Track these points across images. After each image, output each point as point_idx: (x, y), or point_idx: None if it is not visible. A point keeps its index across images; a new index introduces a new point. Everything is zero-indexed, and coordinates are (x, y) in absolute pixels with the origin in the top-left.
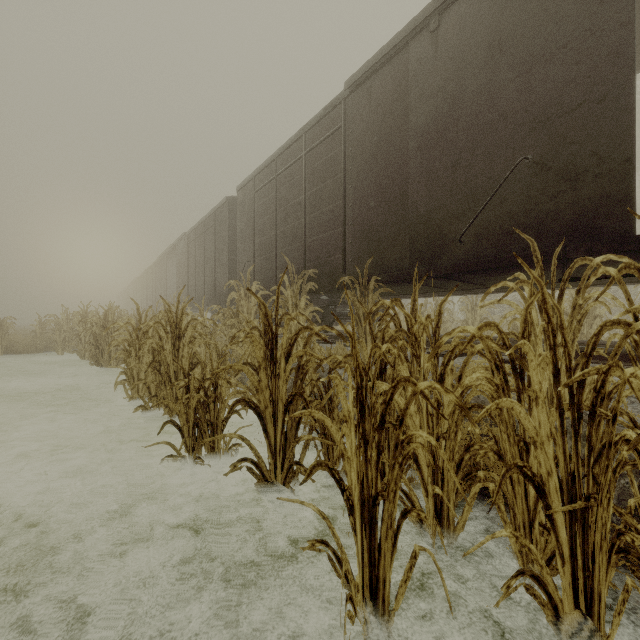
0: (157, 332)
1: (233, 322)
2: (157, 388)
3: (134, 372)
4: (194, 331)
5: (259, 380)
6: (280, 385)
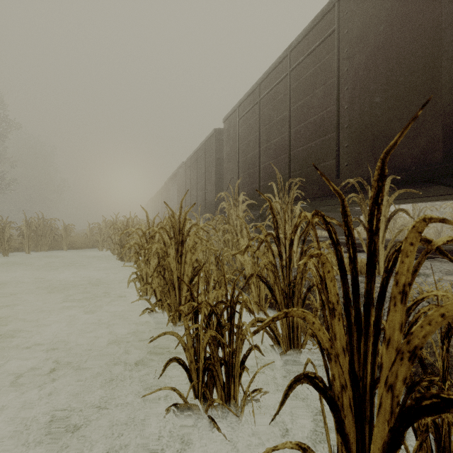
0: (161, 237)
1: (226, 228)
2: (161, 293)
3: (143, 272)
4: (196, 237)
5: (274, 298)
6: (384, 356)
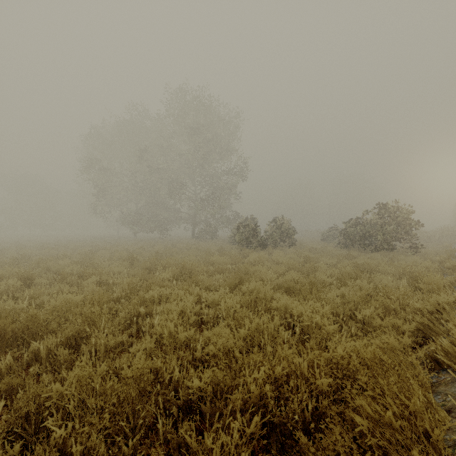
0: None
1: None
2: None
3: None
4: None
5: None
6: None
